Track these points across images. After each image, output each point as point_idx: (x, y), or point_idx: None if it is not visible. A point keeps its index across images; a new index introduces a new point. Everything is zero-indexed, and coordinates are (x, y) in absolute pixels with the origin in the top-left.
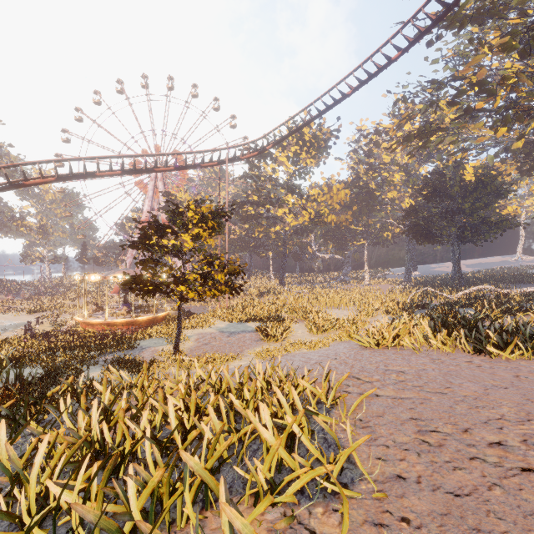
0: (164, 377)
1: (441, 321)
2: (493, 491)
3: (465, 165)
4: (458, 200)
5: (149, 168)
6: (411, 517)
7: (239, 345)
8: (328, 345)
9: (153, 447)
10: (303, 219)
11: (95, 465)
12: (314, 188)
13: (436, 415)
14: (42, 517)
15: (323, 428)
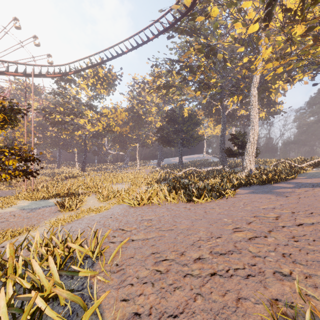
0: None
1: (173, 186)
2: (197, 301)
3: (184, 108)
4: (181, 125)
5: None
6: None
7: (38, 218)
8: (109, 208)
9: None
10: (98, 127)
11: None
12: (105, 108)
13: (167, 247)
14: None
15: (83, 282)
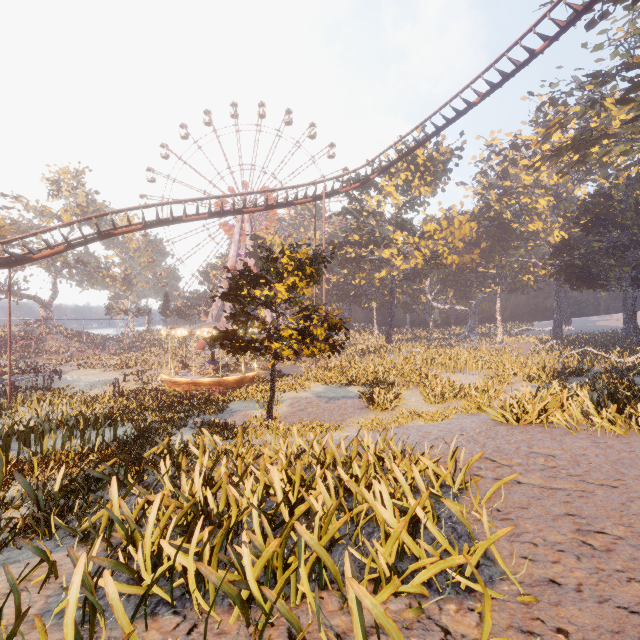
0: (260, 445)
1: (608, 393)
2: None
3: None
4: (633, 230)
5: (237, 209)
6: (570, 630)
7: (340, 412)
8: (450, 418)
9: (262, 517)
10: (415, 261)
11: (206, 529)
12: (429, 223)
13: (602, 513)
14: (161, 575)
15: (450, 516)
